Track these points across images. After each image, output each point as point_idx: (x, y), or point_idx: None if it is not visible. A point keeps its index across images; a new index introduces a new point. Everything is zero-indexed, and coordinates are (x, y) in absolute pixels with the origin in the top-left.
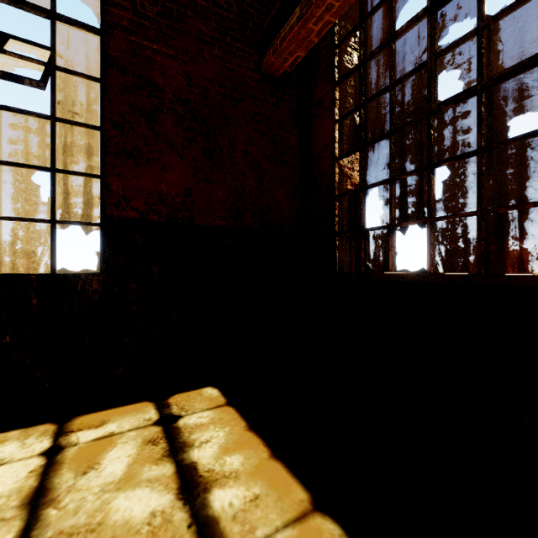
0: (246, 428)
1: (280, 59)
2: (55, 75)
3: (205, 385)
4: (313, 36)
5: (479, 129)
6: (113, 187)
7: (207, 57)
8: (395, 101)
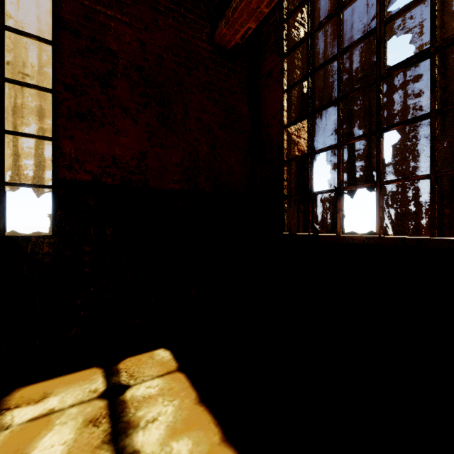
0: (197, 400)
1: (231, 30)
2: (4, 35)
3: (158, 346)
4: (264, 7)
5: (433, 91)
6: (66, 150)
7: (161, 26)
8: (343, 69)
